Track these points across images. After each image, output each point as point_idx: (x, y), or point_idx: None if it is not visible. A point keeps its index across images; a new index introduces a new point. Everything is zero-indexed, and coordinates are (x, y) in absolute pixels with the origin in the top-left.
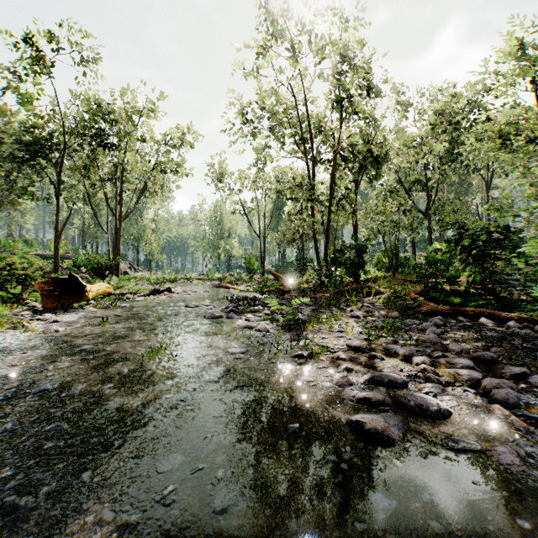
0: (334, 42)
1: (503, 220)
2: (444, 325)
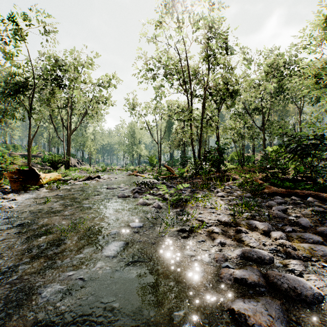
0: (204, 17)
1: (319, 131)
2: (284, 203)
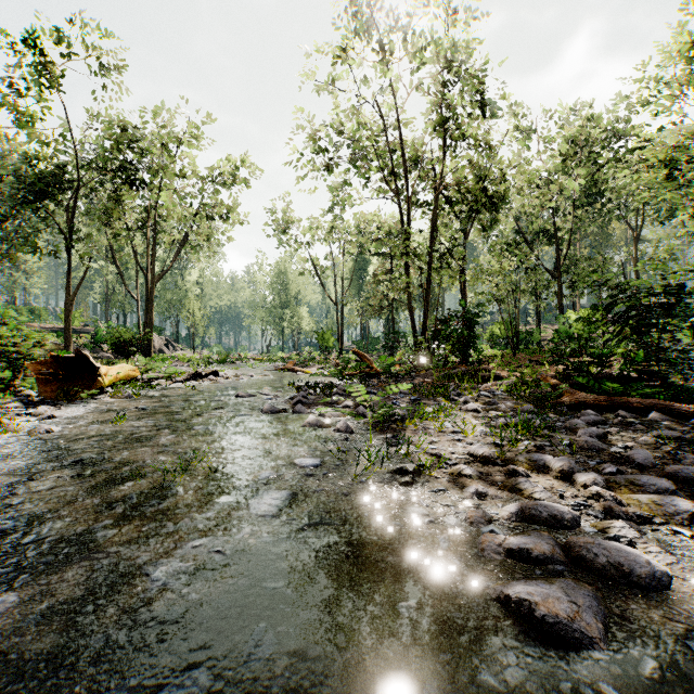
0: (436, 41)
1: (673, 277)
2: (601, 423)
